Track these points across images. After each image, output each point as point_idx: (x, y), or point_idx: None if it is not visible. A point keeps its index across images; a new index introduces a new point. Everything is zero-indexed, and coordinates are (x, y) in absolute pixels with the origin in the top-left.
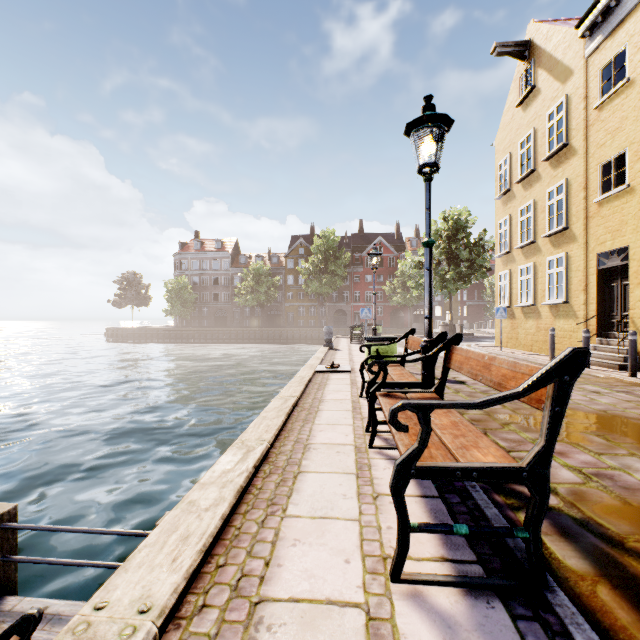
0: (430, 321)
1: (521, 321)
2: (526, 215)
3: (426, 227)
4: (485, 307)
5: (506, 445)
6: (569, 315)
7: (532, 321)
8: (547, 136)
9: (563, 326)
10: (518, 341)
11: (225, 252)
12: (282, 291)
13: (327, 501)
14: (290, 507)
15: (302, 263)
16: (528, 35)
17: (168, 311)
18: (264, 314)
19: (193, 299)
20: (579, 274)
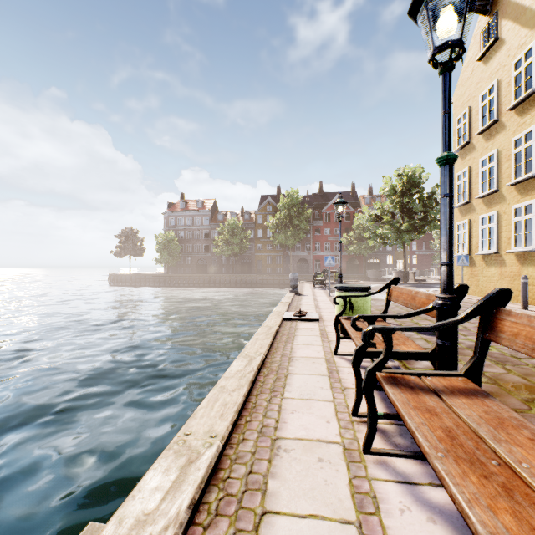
0: (450, 270)
1: (482, 269)
2: (488, 165)
3: (444, 136)
4: (433, 256)
5: None
6: None
7: (495, 269)
8: (513, 84)
9: (532, 274)
10: (479, 288)
11: (205, 210)
12: (253, 243)
13: None
14: None
15: (270, 219)
16: None
17: (158, 260)
18: (238, 262)
19: (178, 250)
20: None
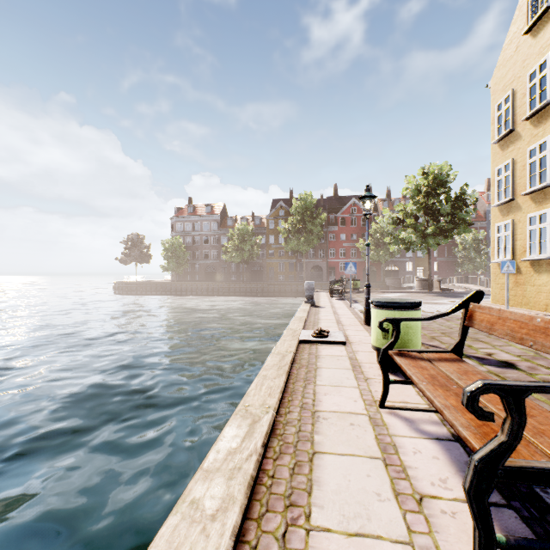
0: None
1: (530, 276)
2: (538, 155)
3: None
4: (456, 263)
5: None
6: None
7: (547, 276)
8: None
9: None
10: (525, 299)
11: (214, 215)
12: (264, 249)
13: None
14: None
15: (282, 223)
16: None
17: (165, 267)
18: (248, 270)
19: (186, 257)
20: None
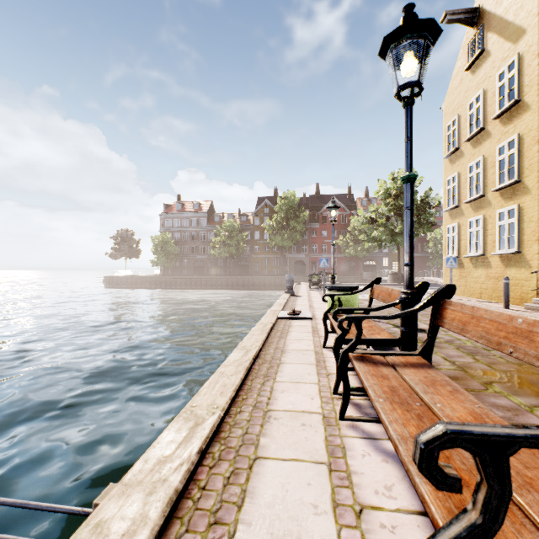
0: (411, 269)
1: (470, 270)
2: (475, 171)
3: (406, 159)
4: (428, 258)
5: (500, 415)
6: (521, 264)
7: (481, 270)
8: (497, 95)
9: (515, 275)
10: (467, 289)
11: (202, 212)
12: (250, 245)
13: (291, 519)
14: (239, 530)
15: (267, 220)
16: (477, 2)
17: (154, 262)
18: (235, 264)
19: (175, 252)
20: (532, 225)
